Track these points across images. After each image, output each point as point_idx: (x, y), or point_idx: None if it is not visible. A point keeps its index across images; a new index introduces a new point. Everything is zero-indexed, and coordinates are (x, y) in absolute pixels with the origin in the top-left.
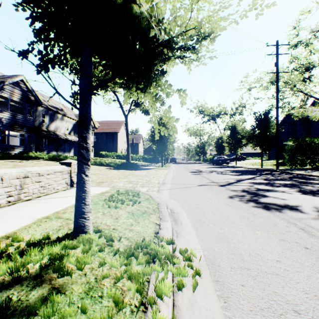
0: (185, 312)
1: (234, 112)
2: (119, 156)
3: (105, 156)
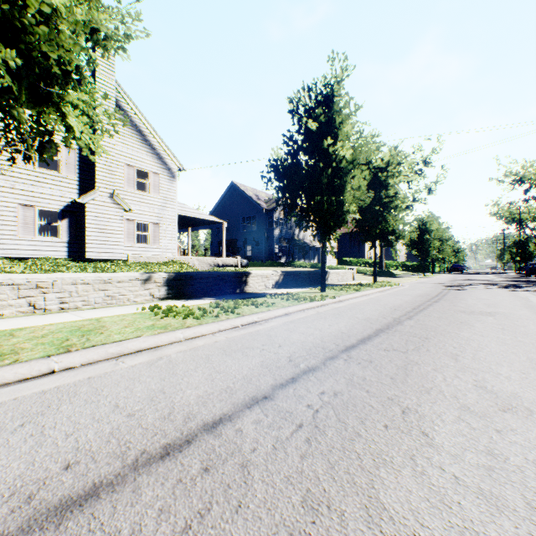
0: (395, 288)
1: None
2: (367, 263)
3: (349, 263)
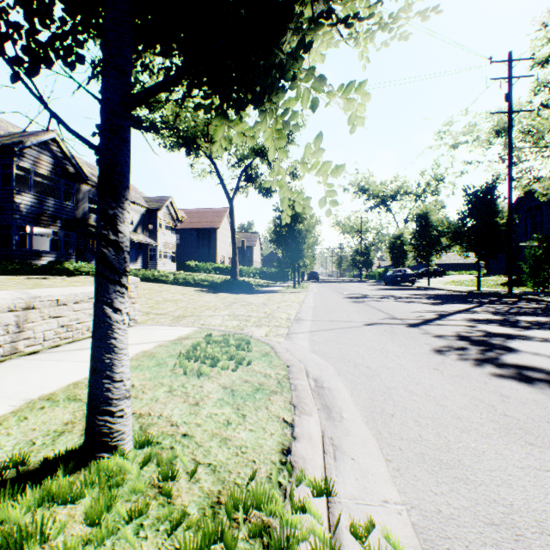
0: None
1: (422, 190)
2: (219, 269)
3: (196, 269)
